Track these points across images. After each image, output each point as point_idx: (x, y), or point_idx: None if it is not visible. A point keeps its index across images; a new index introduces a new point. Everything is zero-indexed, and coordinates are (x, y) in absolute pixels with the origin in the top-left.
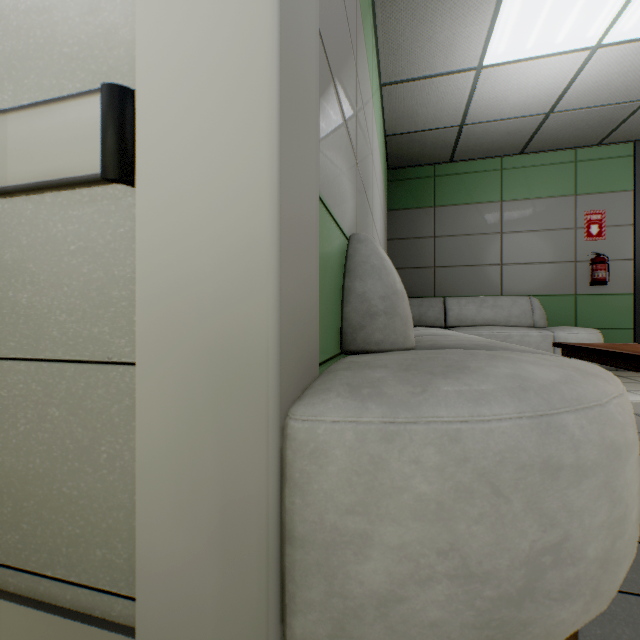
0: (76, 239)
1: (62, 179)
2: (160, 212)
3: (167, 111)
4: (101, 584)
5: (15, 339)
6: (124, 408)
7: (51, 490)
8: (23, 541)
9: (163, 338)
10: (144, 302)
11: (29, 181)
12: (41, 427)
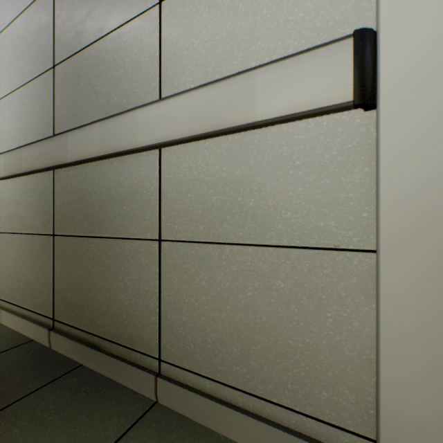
0: (300, 156)
1: (310, 110)
2: (409, 126)
3: (418, 41)
4: (326, 418)
5: (243, 230)
6: (351, 285)
7: (276, 340)
8: (250, 373)
9: (413, 230)
10: (389, 201)
11: (276, 115)
12: (266, 294)
